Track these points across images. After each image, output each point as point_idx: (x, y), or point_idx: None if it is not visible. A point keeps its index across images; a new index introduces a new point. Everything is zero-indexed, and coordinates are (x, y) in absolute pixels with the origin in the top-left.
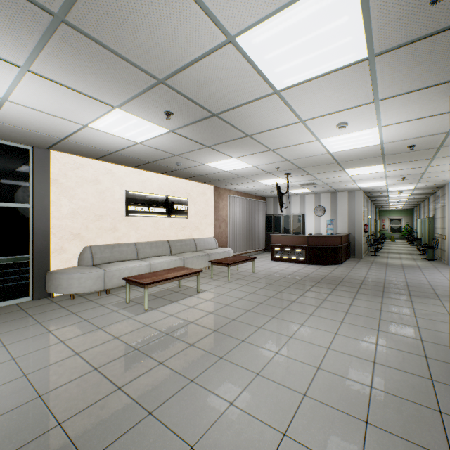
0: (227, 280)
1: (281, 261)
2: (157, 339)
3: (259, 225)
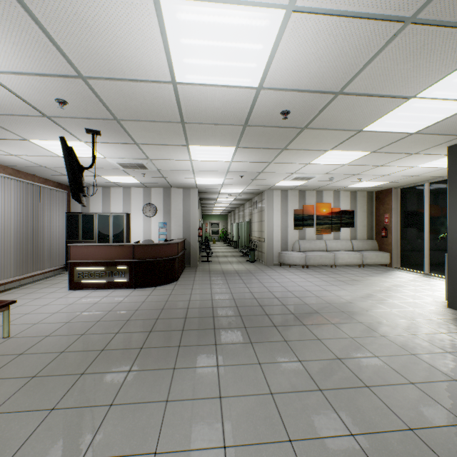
0: None
1: (89, 289)
2: None
3: (54, 228)
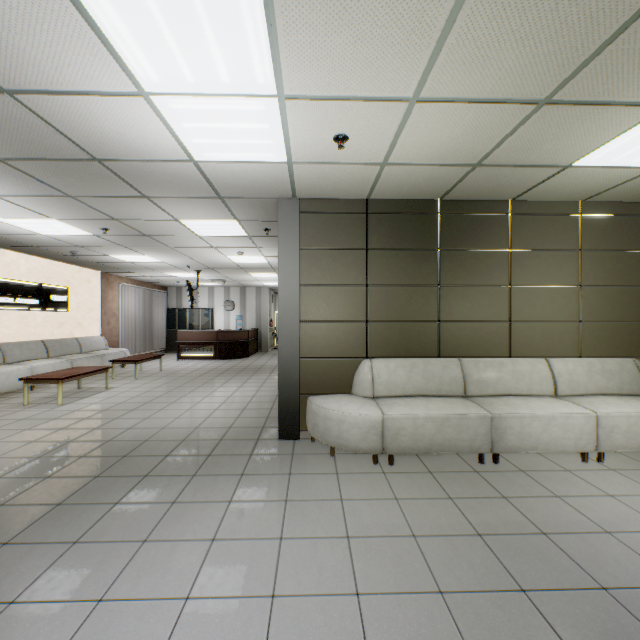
0: (134, 378)
1: (189, 360)
2: (99, 413)
3: (160, 320)
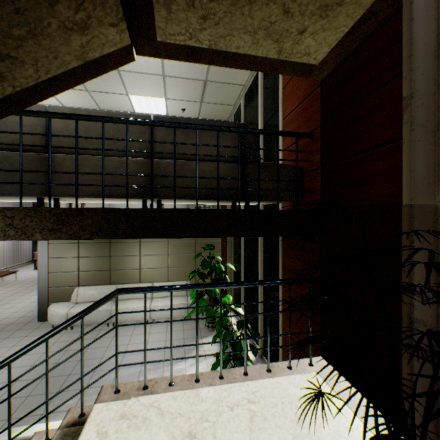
0: None
1: None
2: None
3: (27, 243)
